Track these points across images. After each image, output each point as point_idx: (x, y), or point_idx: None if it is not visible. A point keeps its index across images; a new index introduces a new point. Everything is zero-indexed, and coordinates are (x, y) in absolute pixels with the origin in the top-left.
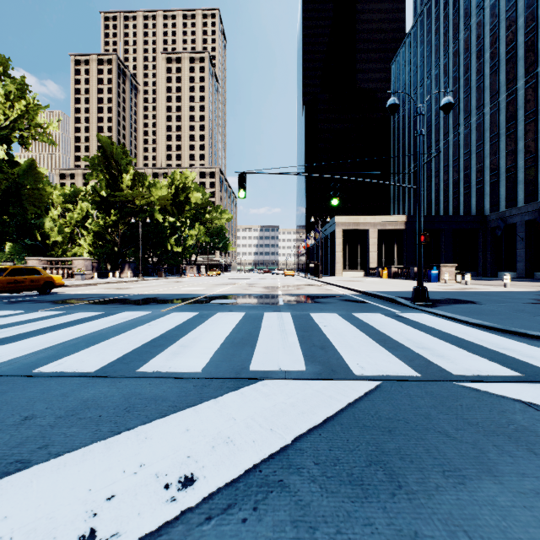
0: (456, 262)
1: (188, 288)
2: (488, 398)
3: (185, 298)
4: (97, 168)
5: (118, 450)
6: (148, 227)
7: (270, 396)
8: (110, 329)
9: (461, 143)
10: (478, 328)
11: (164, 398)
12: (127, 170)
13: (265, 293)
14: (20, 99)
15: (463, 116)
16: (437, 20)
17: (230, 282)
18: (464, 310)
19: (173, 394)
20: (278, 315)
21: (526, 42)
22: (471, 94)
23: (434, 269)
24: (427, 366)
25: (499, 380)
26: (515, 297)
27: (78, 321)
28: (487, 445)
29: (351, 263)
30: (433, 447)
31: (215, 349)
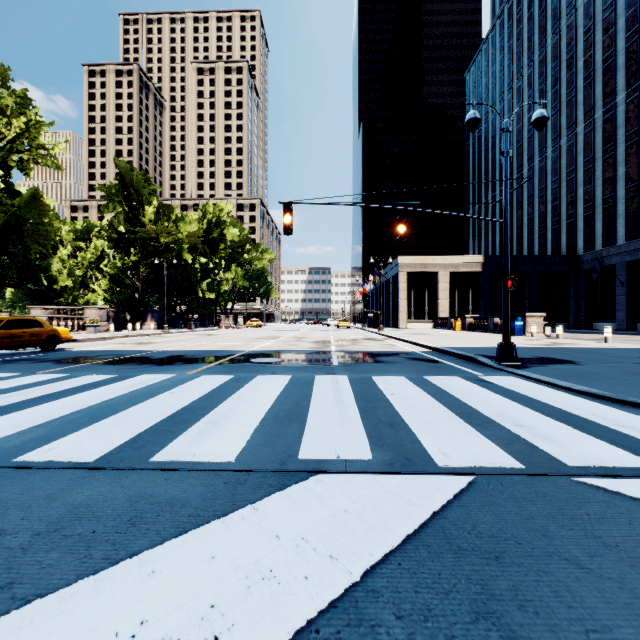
0: (543, 311)
1: (222, 343)
2: (623, 503)
3: (218, 356)
4: (114, 199)
5: (111, 594)
6: (175, 269)
7: (327, 499)
8: (122, 398)
9: (548, 168)
10: (585, 397)
11: (184, 503)
12: (150, 202)
13: (315, 349)
14: (19, 115)
15: (551, 136)
16: (520, 23)
17: (273, 335)
18: (562, 372)
19: (196, 496)
20: (333, 378)
21: (628, 48)
22: (560, 111)
23: (519, 320)
24: (530, 453)
25: (629, 473)
26: (622, 355)
27: (83, 386)
28: (639, 582)
29: (417, 312)
30: (563, 587)
31: (254, 428)
